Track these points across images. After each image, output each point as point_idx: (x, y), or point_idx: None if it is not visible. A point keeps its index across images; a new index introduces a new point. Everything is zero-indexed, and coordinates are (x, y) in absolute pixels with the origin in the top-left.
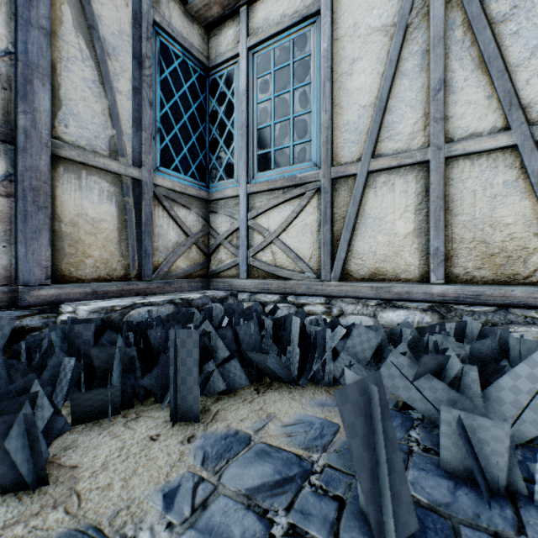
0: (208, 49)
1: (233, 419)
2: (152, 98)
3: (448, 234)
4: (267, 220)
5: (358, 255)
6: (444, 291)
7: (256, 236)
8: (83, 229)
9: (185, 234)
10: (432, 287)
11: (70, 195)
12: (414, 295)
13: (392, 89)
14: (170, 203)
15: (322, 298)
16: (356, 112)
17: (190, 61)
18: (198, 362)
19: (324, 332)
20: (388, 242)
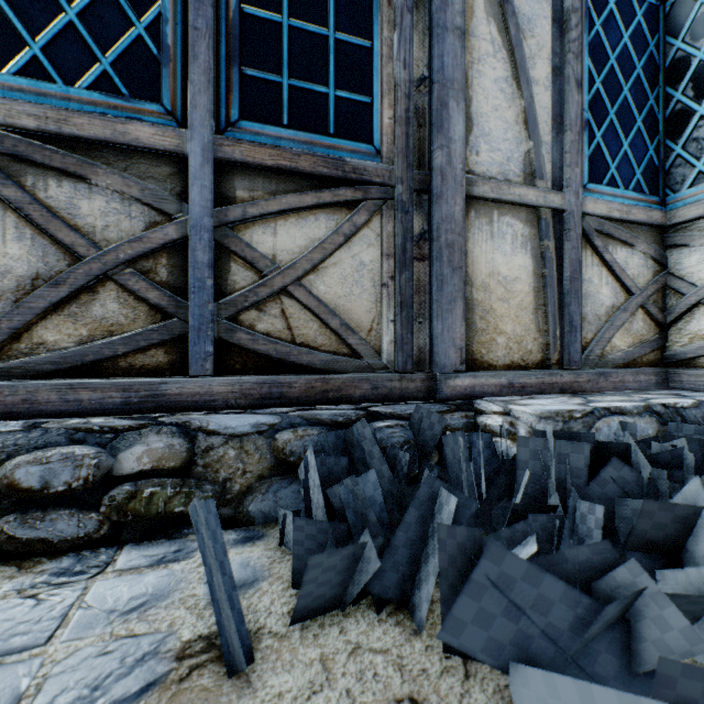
0: None
1: None
2: (579, 75)
3: None
4: None
5: None
6: None
7: None
8: (494, 295)
9: (624, 290)
10: None
11: (480, 248)
12: None
13: None
14: (601, 240)
15: None
16: None
17: None
18: None
19: None
20: None
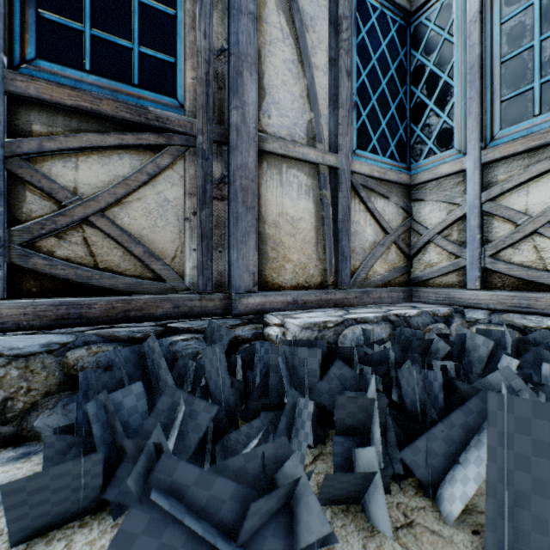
0: None
1: None
2: (349, 67)
3: None
4: (523, 198)
5: None
6: None
7: (498, 225)
8: (283, 230)
9: (382, 230)
10: None
11: (272, 193)
12: None
13: None
14: (366, 193)
15: None
16: None
17: (388, 11)
18: None
19: None
20: None
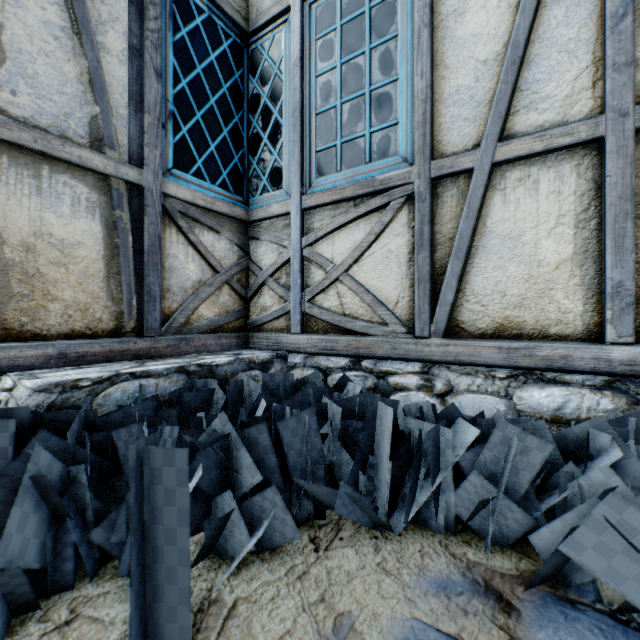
0: (246, 7)
1: (263, 633)
2: (160, 65)
3: (639, 259)
4: (331, 247)
5: (475, 298)
6: (633, 356)
7: (315, 271)
8: (44, 257)
9: (212, 268)
10: (610, 350)
11: (20, 202)
12: (577, 362)
13: (535, 27)
14: (189, 222)
15: (416, 364)
16: (472, 71)
17: (219, 21)
18: (188, 517)
19: (438, 433)
20: (527, 275)
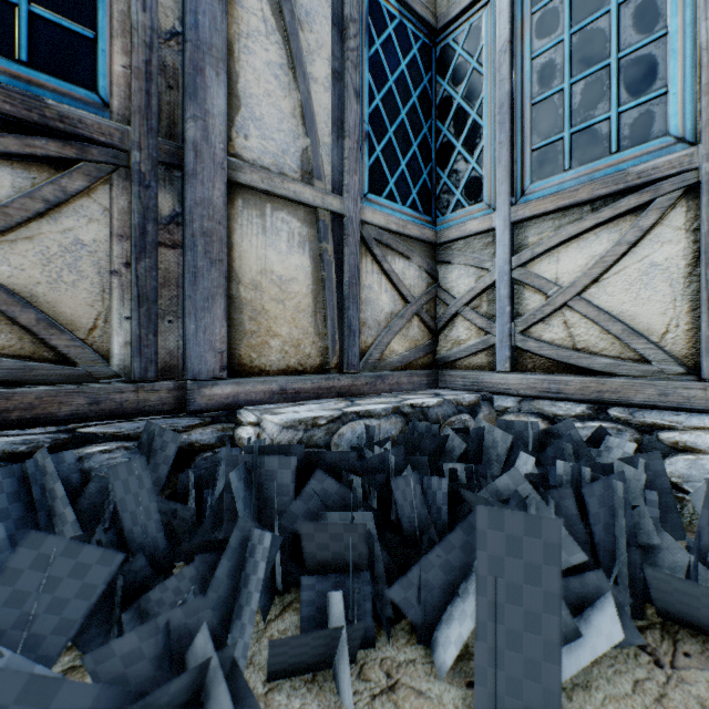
0: (434, 1)
1: None
2: (358, 85)
3: None
4: (554, 265)
5: None
6: None
7: (529, 296)
8: (267, 294)
9: (402, 298)
10: None
11: (250, 242)
12: None
13: None
14: (381, 250)
15: (705, 417)
16: None
17: (409, 24)
18: (558, 604)
19: None
20: None
